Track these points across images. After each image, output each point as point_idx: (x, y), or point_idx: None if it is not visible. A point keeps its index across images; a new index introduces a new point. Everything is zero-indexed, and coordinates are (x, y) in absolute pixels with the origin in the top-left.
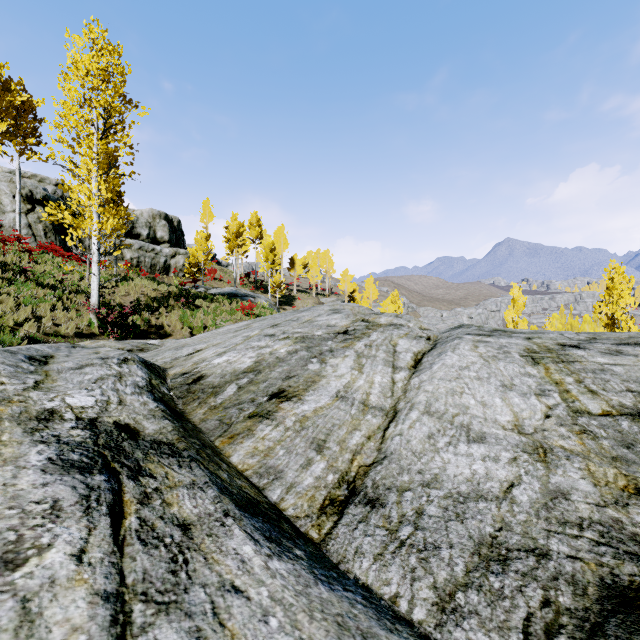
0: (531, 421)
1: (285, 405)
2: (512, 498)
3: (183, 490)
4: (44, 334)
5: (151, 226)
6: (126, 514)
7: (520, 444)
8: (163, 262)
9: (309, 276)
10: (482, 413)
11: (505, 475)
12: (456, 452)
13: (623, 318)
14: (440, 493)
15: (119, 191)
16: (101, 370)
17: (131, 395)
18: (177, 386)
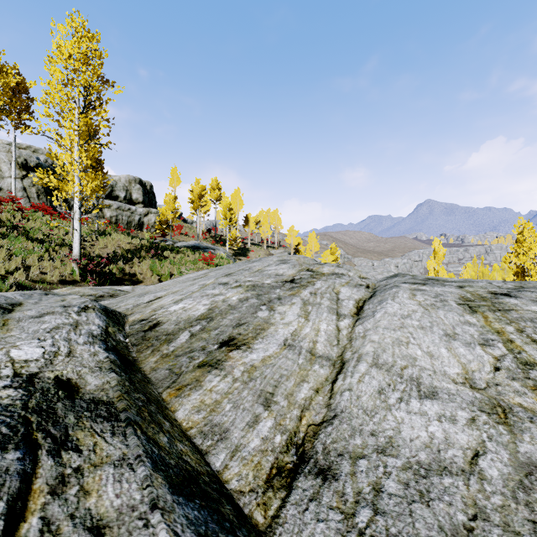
0: (481, 374)
1: (234, 354)
2: (480, 472)
3: (109, 469)
4: (32, 281)
5: (128, 189)
6: (28, 513)
7: (475, 401)
8: (137, 220)
9: (261, 231)
10: (430, 365)
11: (466, 440)
12: (409, 409)
13: (532, 267)
14: (398, 462)
15: (99, 159)
16: (59, 319)
17: (83, 345)
18: (133, 333)
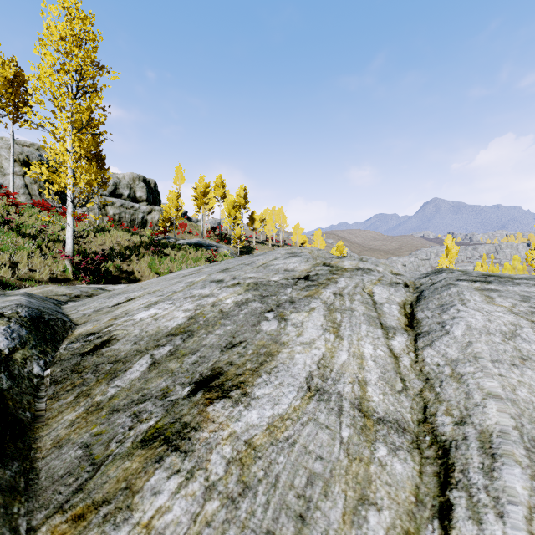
0: None
1: (216, 409)
2: None
3: None
4: (19, 279)
5: (131, 187)
6: None
7: None
8: (141, 217)
9: (266, 230)
10: None
11: None
12: None
13: None
14: None
15: (100, 155)
16: None
17: None
18: (65, 357)
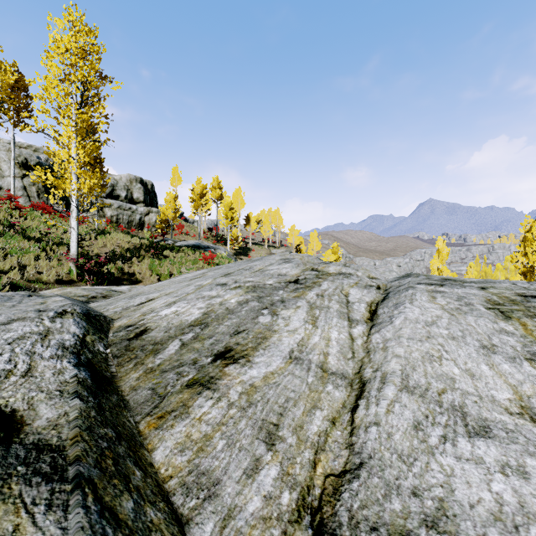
0: None
1: (231, 369)
2: None
3: None
4: (27, 281)
5: (129, 189)
6: None
7: None
8: (138, 219)
9: (262, 231)
10: (473, 388)
11: None
12: (457, 454)
13: None
14: None
15: (99, 158)
16: (28, 326)
17: (48, 360)
18: (117, 341)
